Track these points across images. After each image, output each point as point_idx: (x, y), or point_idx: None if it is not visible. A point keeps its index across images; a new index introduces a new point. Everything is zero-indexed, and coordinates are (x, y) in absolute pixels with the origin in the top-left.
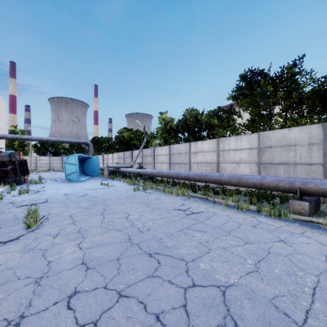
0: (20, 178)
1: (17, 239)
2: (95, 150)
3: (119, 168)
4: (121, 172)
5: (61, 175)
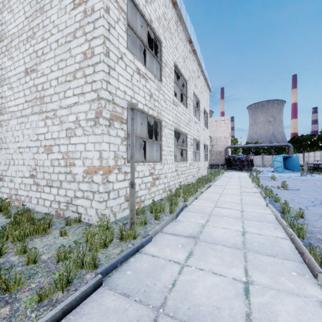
0: (250, 168)
1: (272, 181)
2: (294, 148)
3: (319, 165)
4: (321, 168)
5: (266, 169)
